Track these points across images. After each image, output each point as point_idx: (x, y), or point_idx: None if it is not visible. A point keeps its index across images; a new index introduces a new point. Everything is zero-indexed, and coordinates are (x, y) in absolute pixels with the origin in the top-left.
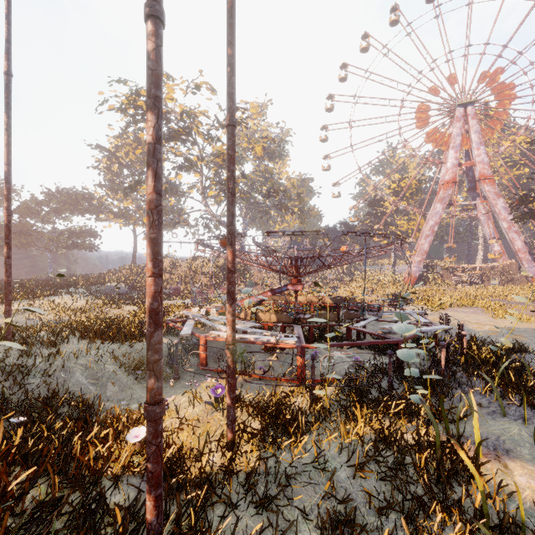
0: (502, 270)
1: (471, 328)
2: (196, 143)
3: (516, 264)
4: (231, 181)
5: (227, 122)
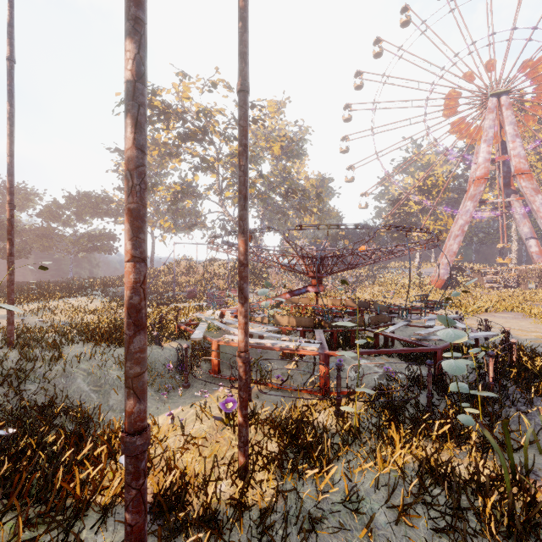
0: (541, 272)
1: (514, 336)
2: (213, 143)
3: None
4: (243, 157)
5: (239, 87)
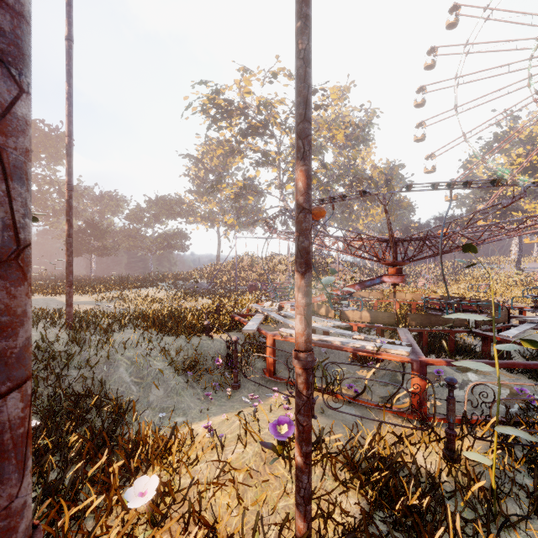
0: None
1: None
2: (274, 136)
3: None
4: (302, 37)
5: None
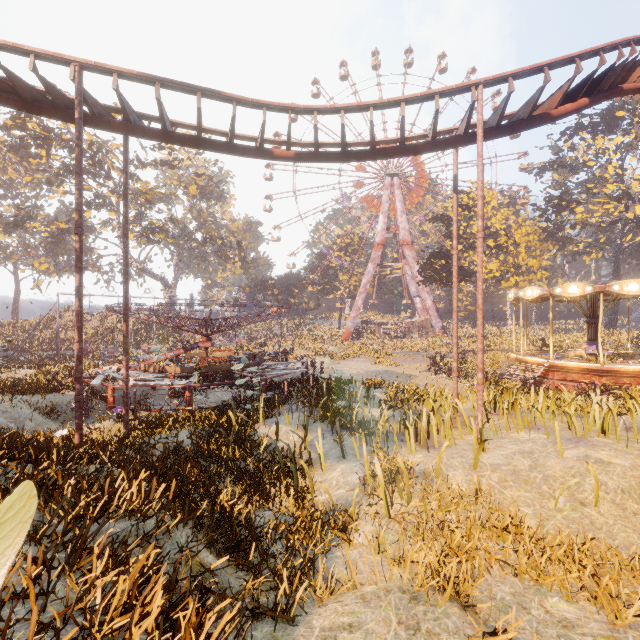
0: (420, 325)
1: (345, 372)
2: (111, 177)
3: (429, 320)
4: (125, 285)
5: (123, 250)
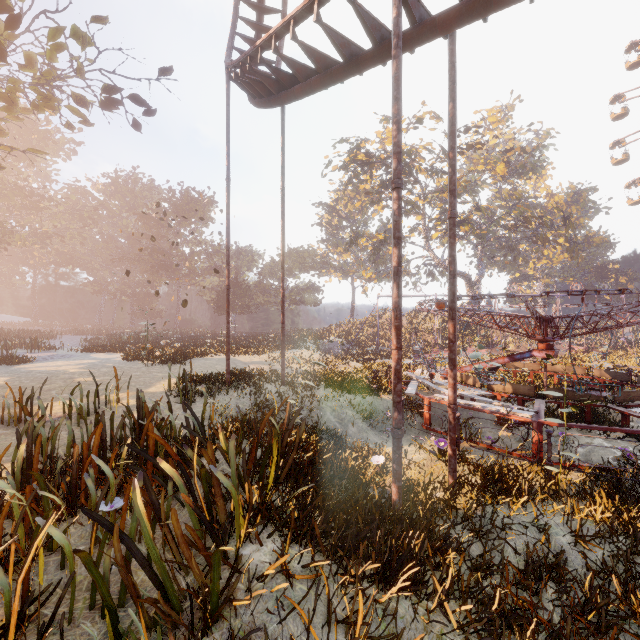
0: None
1: None
2: (418, 182)
3: None
4: (452, 265)
5: (449, 215)
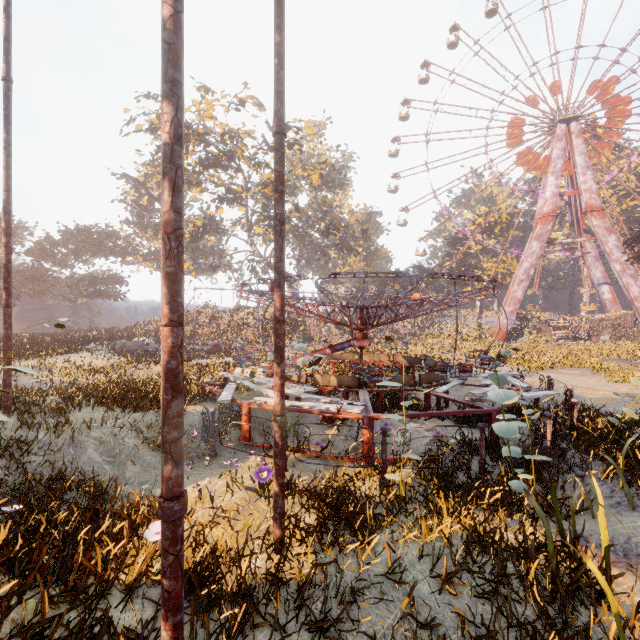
0: (614, 323)
1: (579, 395)
2: (241, 170)
3: (631, 315)
4: (279, 205)
5: (274, 129)
